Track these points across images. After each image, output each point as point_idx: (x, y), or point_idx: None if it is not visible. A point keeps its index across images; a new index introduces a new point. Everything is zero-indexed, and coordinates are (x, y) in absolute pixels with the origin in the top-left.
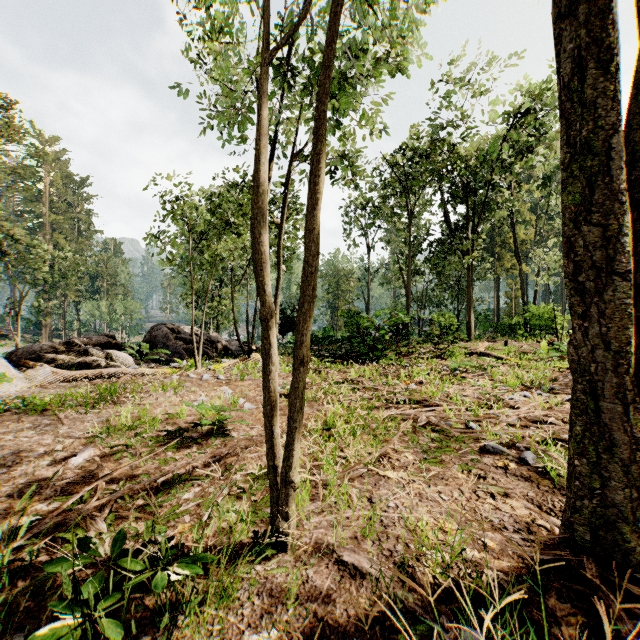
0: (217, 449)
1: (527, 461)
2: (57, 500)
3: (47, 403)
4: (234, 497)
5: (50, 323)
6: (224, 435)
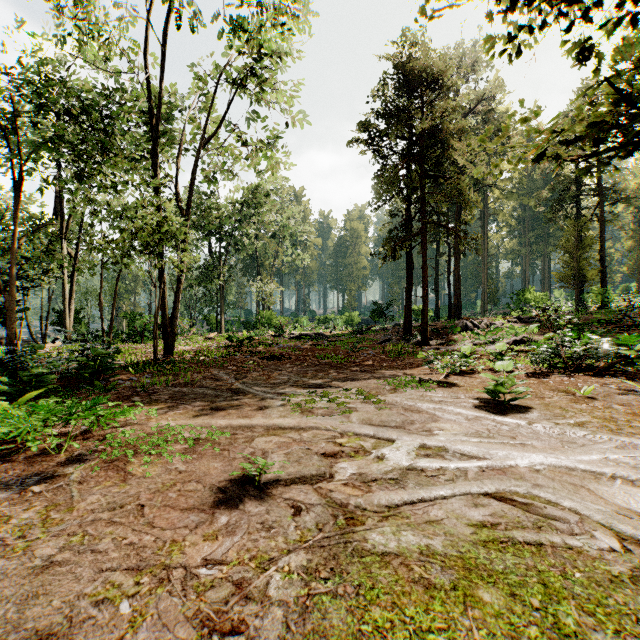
0: None
1: None
2: None
3: None
4: None
5: None
6: None
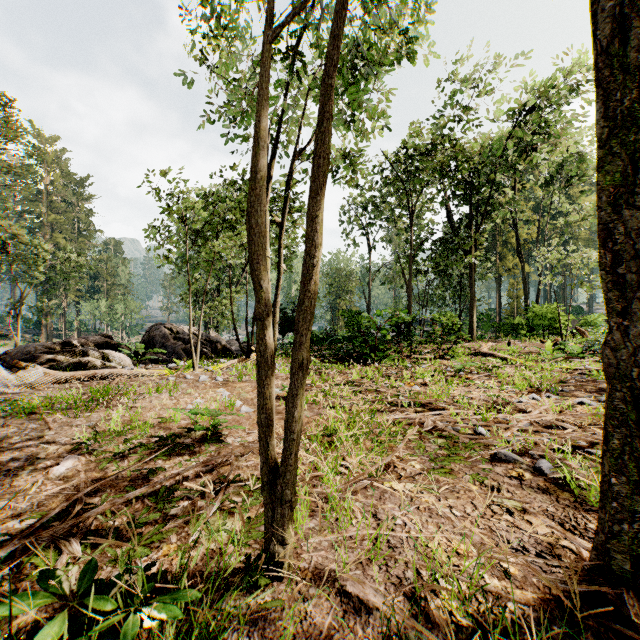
0: (210, 457)
1: (543, 471)
2: (31, 517)
3: (36, 406)
4: (226, 513)
5: (50, 323)
6: (219, 441)
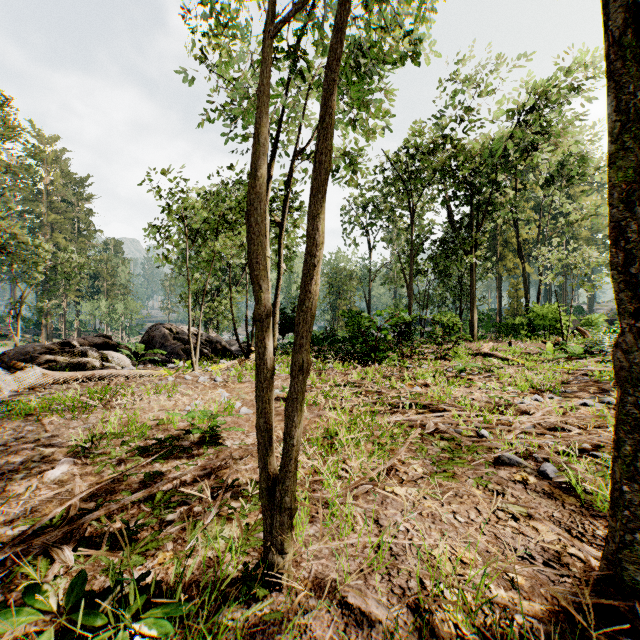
0: (209, 460)
1: (548, 474)
2: (23, 523)
3: (33, 407)
4: (223, 519)
5: (50, 323)
6: (217, 444)
